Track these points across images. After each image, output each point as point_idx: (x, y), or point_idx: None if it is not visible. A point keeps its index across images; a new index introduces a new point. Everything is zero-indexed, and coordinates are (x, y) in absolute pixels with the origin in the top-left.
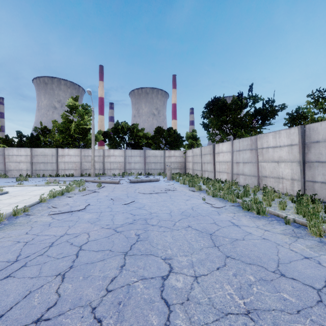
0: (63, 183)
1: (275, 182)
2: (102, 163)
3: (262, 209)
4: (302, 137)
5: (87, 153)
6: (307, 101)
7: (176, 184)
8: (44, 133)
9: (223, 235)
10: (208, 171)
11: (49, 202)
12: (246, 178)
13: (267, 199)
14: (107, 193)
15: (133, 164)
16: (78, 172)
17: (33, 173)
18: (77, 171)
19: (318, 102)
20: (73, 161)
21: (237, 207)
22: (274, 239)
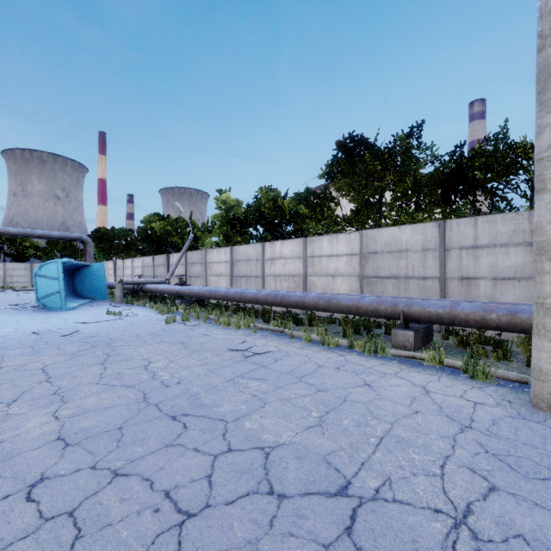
0: None
1: None
2: None
3: None
4: (115, 266)
5: None
6: None
7: None
8: None
9: None
10: None
11: None
12: None
13: None
14: None
15: (16, 277)
16: None
17: None
18: None
19: None
20: None
21: None
22: None
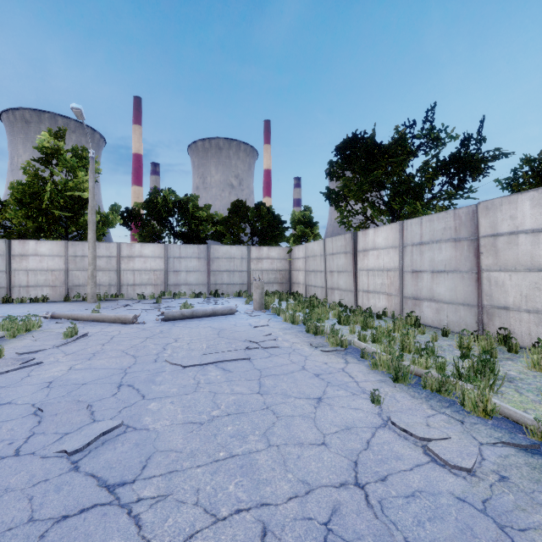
0: None
1: (540, 323)
2: (116, 272)
3: None
4: None
5: (81, 250)
6: None
7: (274, 321)
8: None
9: None
10: (340, 290)
11: None
12: (441, 309)
13: None
14: (63, 368)
15: (183, 274)
16: (60, 293)
17: None
18: (58, 291)
19: None
20: (48, 267)
21: (534, 456)
22: None
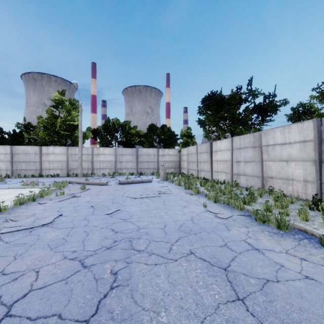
0: (42, 184)
1: (284, 183)
2: (91, 162)
3: (284, 222)
4: (319, 132)
5: (74, 151)
6: (312, 95)
7: (171, 185)
8: (27, 130)
9: (244, 270)
10: (204, 171)
11: (11, 212)
12: (248, 179)
13: (281, 206)
14: (89, 198)
15: (124, 163)
16: (64, 172)
17: (14, 173)
18: (63, 171)
19: (323, 96)
20: (59, 160)
21: (248, 217)
22: (323, 279)
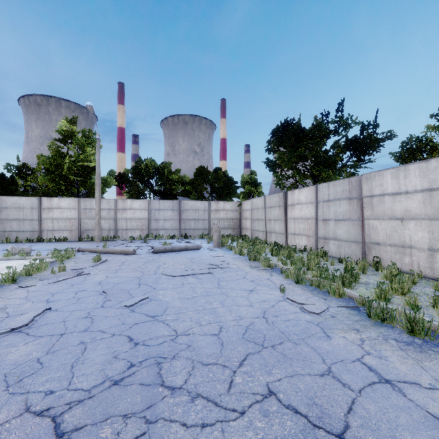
0: (37, 254)
1: (397, 253)
2: (114, 220)
3: (421, 324)
4: None
5: (89, 204)
6: (430, 125)
7: (228, 254)
8: (23, 174)
9: None
10: (275, 233)
11: None
12: (340, 245)
13: (401, 290)
14: (103, 276)
15: (162, 221)
16: (75, 235)
17: (0, 236)
18: (73, 233)
19: None
20: (67, 217)
21: (353, 310)
22: None
